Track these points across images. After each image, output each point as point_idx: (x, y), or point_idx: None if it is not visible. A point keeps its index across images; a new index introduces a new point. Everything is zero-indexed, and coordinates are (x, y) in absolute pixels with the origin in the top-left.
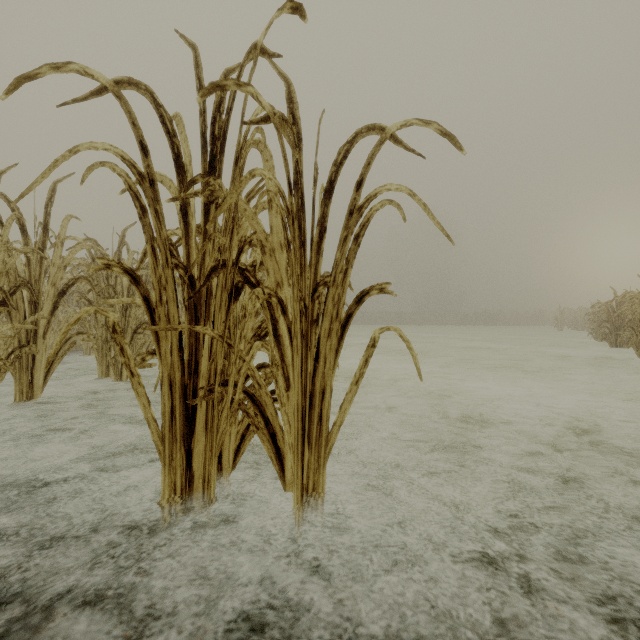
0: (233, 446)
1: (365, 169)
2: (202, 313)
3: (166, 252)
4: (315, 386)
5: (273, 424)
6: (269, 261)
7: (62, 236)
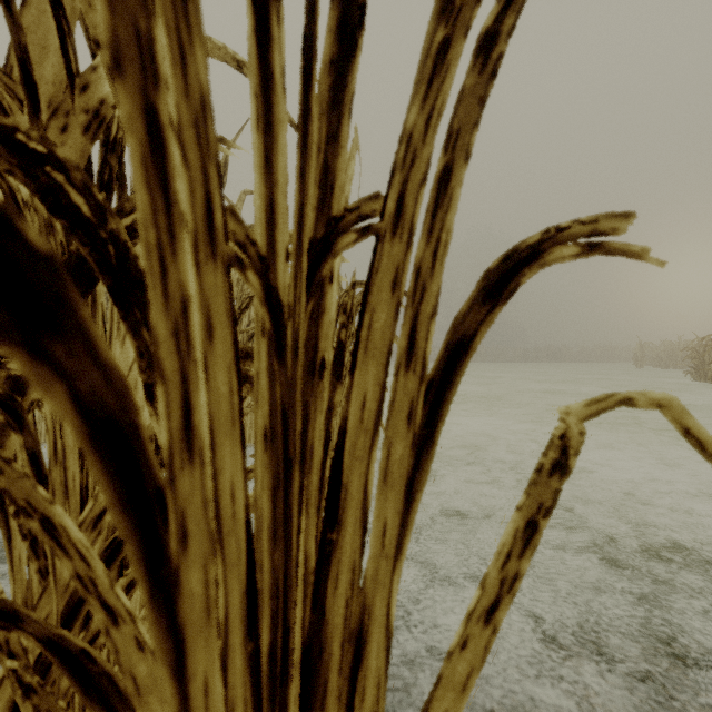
0: None
1: None
2: None
3: None
4: (325, 617)
5: None
6: None
7: None
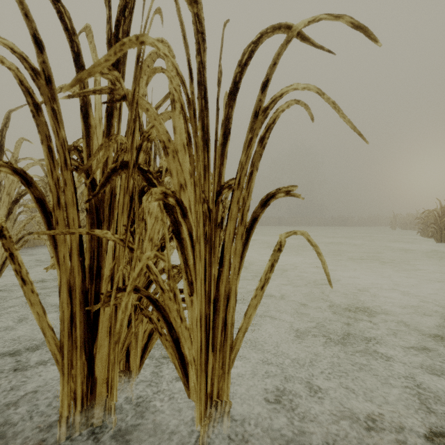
0: (140, 345)
1: (270, 69)
2: (105, 216)
3: (64, 153)
4: (219, 291)
5: (176, 330)
6: (172, 163)
7: (15, 155)
